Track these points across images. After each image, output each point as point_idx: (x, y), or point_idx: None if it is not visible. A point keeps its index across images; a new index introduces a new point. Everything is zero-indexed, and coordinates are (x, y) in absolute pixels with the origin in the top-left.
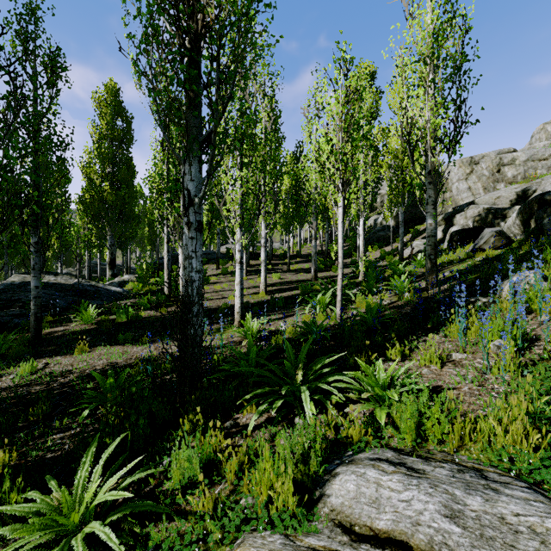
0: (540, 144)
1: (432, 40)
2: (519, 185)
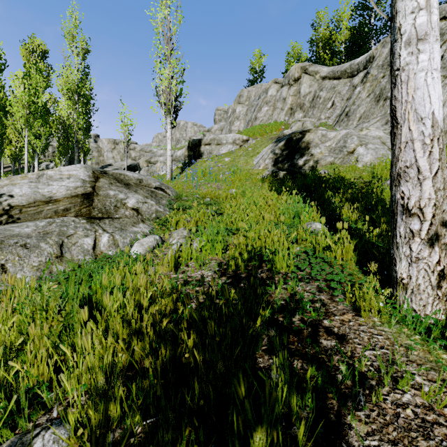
0: (154, 144)
1: (76, 85)
2: (132, 161)
